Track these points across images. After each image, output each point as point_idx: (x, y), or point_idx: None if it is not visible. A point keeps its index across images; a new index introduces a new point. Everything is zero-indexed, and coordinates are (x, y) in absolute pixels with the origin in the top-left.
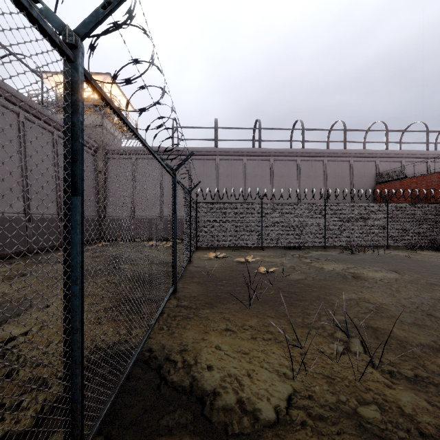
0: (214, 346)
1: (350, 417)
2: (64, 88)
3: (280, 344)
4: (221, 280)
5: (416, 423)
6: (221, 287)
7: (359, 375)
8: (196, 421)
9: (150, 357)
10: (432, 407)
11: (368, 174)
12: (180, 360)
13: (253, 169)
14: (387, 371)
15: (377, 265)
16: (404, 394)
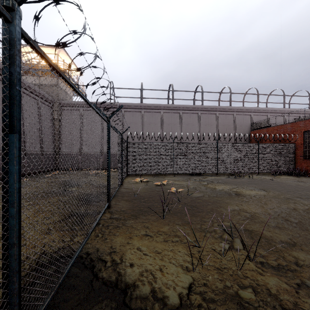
0: (136, 248)
1: (234, 299)
2: (3, 43)
3: (184, 245)
4: (143, 198)
5: (280, 301)
6: (143, 203)
7: (239, 266)
8: (118, 309)
9: (86, 259)
10: (290, 288)
11: (245, 124)
12: (109, 260)
13: (168, 119)
14: (259, 262)
15: (251, 186)
16: (271, 279)
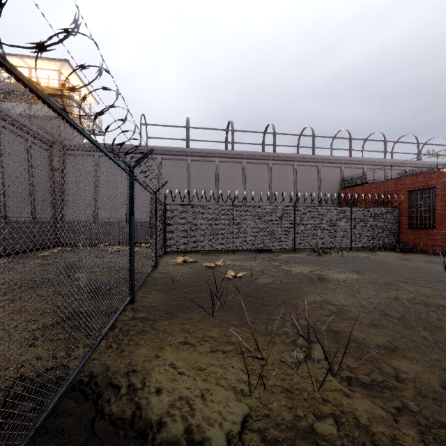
0: (168, 363)
1: (307, 436)
2: None
3: (241, 356)
4: (186, 286)
5: (372, 435)
6: (185, 294)
7: (318, 384)
8: None
9: (88, 384)
10: (386, 414)
11: (334, 180)
12: (125, 385)
13: (225, 171)
14: (345, 378)
15: (340, 266)
16: (361, 402)
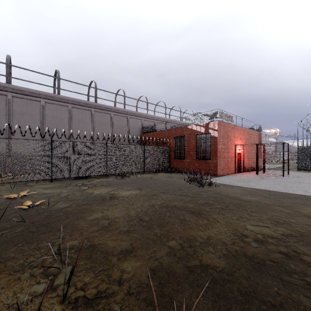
0: None
1: None
2: None
3: None
4: None
5: None
6: None
7: None
8: None
9: None
10: None
11: (137, 127)
12: None
13: (51, 111)
14: (74, 300)
15: (131, 185)
16: None
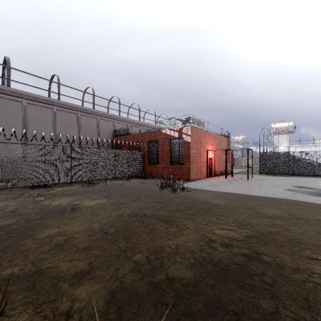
0: None
1: None
2: None
3: None
4: None
5: None
6: None
7: None
8: None
9: None
10: None
11: (109, 130)
12: None
13: None
14: None
15: (99, 194)
16: None
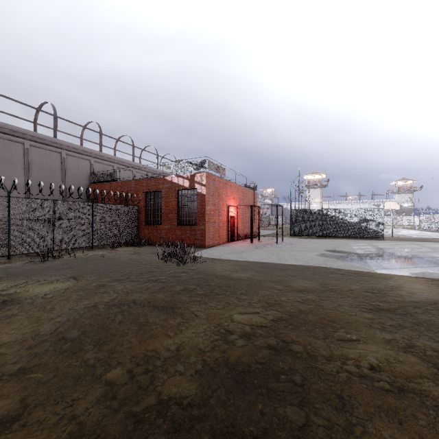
0: None
1: None
2: None
3: None
4: None
5: None
6: None
7: None
8: None
9: None
10: None
11: (82, 172)
12: None
13: None
14: None
15: (60, 273)
16: None
